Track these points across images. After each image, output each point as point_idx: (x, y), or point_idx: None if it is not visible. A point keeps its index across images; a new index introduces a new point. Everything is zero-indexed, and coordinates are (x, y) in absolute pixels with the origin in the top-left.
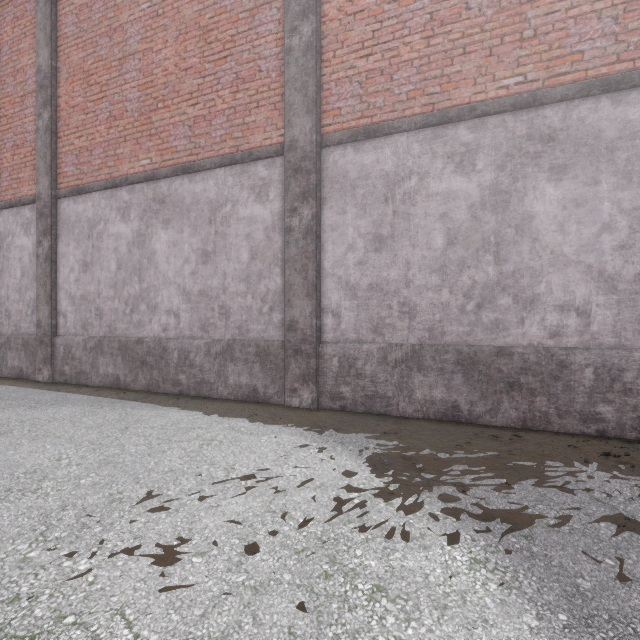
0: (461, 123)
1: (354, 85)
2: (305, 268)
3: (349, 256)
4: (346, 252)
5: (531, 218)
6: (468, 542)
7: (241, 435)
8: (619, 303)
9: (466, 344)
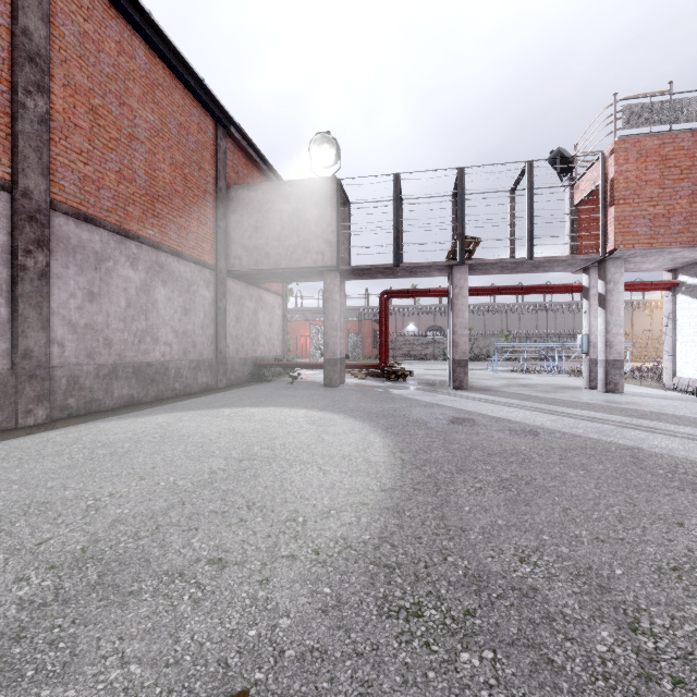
0: (133, 241)
1: (76, 177)
2: (41, 305)
3: (72, 301)
4: (70, 298)
5: (157, 301)
6: (224, 409)
7: (89, 430)
8: (179, 342)
9: (135, 362)
